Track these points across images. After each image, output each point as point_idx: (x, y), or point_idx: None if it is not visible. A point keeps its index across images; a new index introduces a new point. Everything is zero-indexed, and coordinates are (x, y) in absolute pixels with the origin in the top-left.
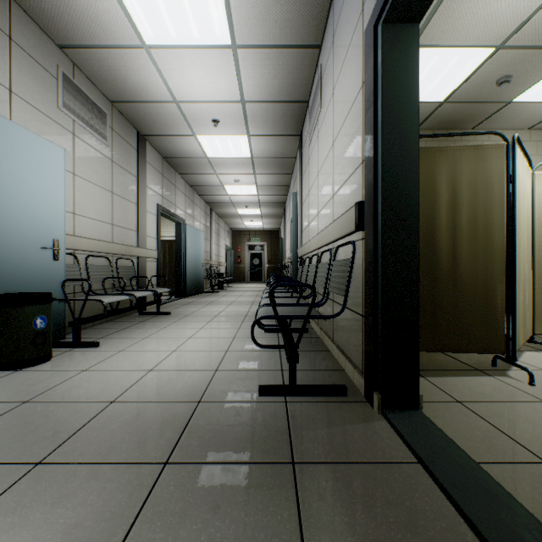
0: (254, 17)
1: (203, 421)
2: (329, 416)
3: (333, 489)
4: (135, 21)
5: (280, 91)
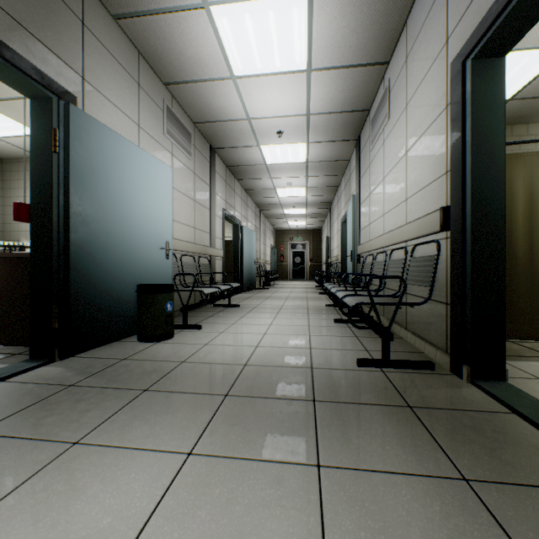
0: (331, 45)
1: (324, 379)
2: (425, 382)
3: (448, 422)
4: (229, 59)
5: (344, 102)
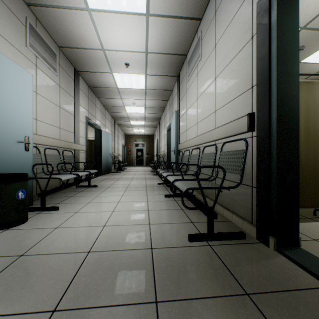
0: None
1: (163, 263)
2: (245, 254)
3: (290, 315)
4: None
5: (171, 46)
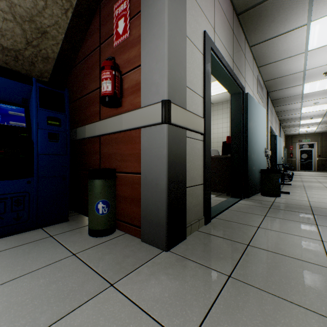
0: None
1: None
2: None
3: None
4: (308, 43)
5: None
